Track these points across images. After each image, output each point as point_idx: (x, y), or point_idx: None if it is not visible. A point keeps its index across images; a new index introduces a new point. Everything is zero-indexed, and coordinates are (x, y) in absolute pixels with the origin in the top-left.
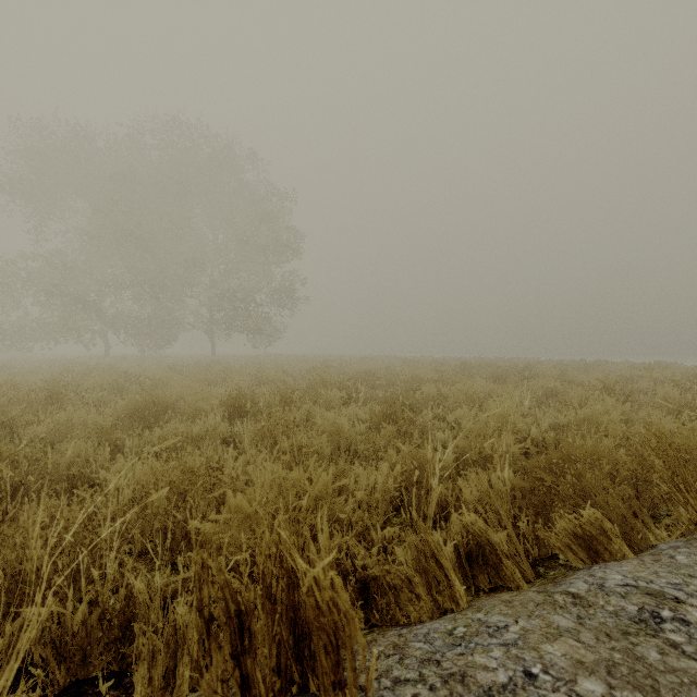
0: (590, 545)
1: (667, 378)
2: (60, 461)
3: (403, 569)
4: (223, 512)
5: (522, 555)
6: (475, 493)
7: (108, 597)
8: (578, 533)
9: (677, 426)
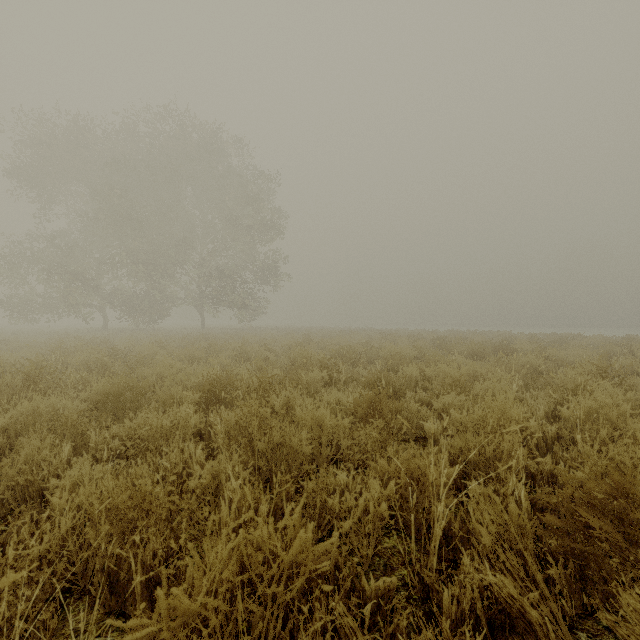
0: None
1: None
2: (2, 470)
3: None
4: (158, 599)
5: (560, 622)
6: (491, 529)
7: None
8: None
9: None
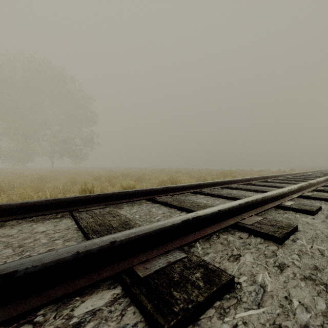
0: None
1: (208, 172)
2: (72, 188)
3: None
4: (116, 187)
5: None
6: None
7: None
8: None
9: (173, 175)
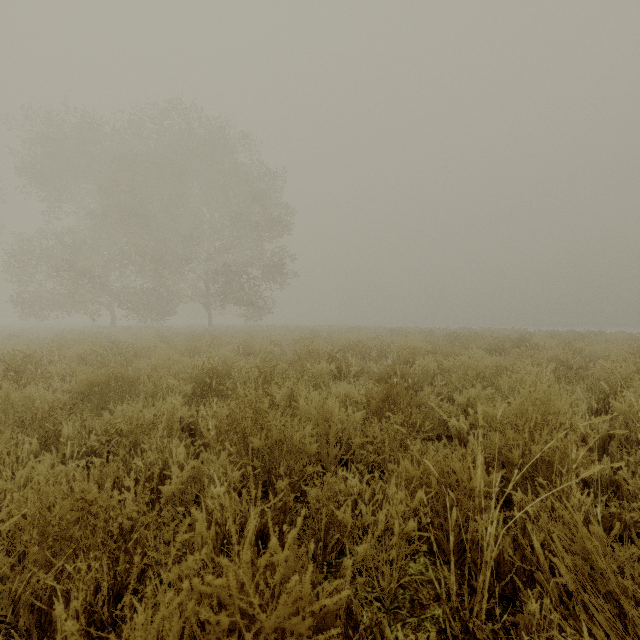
0: None
1: None
2: None
3: None
4: None
5: None
6: (566, 561)
7: None
8: None
9: None
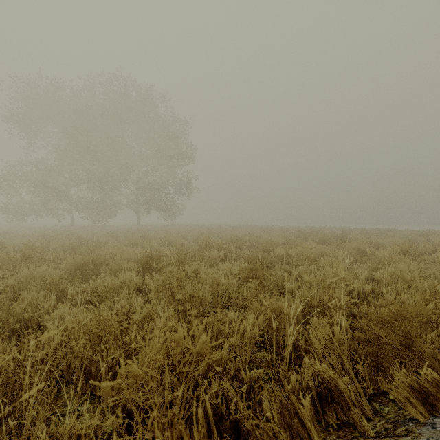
0: (426, 398)
1: None
2: (14, 309)
3: (270, 425)
4: (119, 371)
5: (362, 395)
6: (322, 341)
7: (27, 436)
8: (414, 386)
9: None
